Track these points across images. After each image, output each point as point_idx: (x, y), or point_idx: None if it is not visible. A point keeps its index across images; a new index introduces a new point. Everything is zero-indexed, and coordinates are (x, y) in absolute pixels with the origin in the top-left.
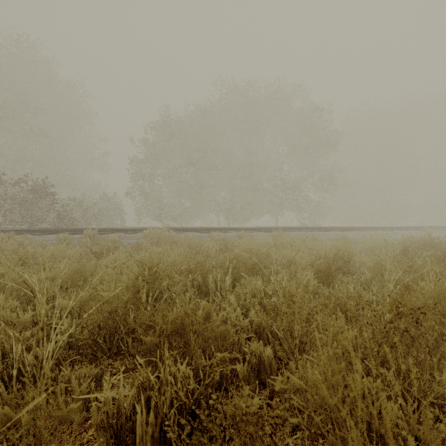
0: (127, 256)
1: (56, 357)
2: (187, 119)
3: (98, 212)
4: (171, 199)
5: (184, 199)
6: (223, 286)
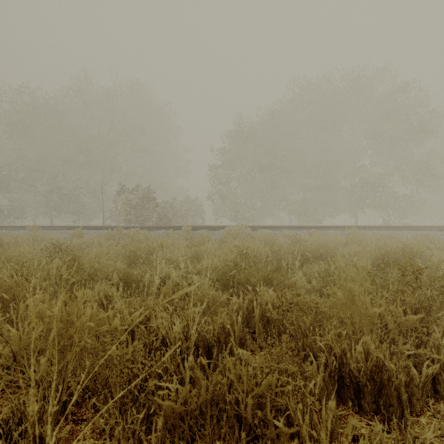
0: (217, 246)
1: (208, 284)
2: (259, 124)
3: (185, 212)
4: (243, 200)
5: (256, 199)
6: (293, 267)
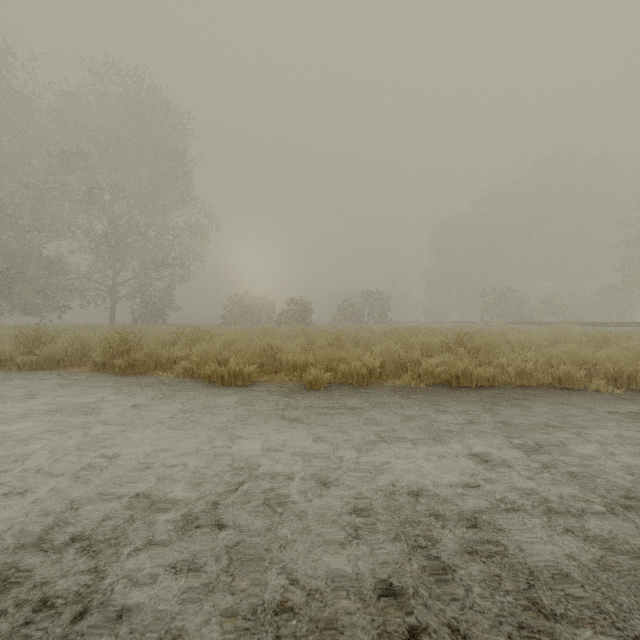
0: None
1: None
2: None
3: (569, 307)
4: None
5: None
6: None
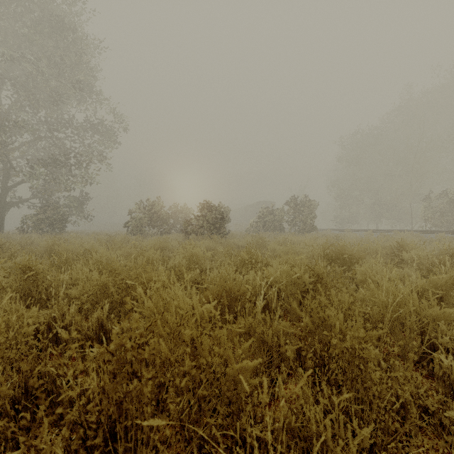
0: None
1: None
2: None
3: None
4: None
5: None
6: None
